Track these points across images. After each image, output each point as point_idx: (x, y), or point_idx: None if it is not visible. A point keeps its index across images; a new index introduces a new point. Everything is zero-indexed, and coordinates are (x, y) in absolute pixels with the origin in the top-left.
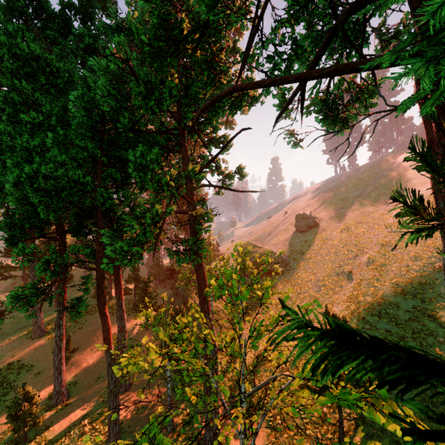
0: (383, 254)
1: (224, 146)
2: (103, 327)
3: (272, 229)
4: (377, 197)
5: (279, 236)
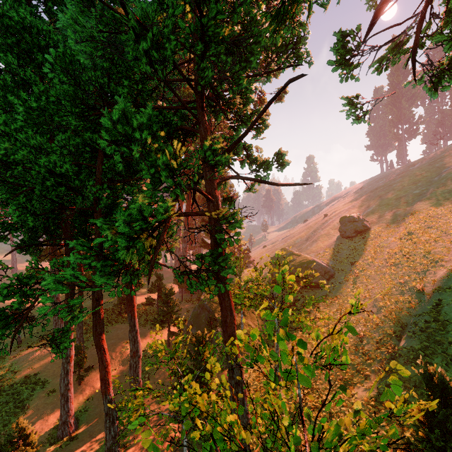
0: None
1: (260, 114)
2: (100, 365)
3: (309, 234)
4: (448, 194)
5: (320, 241)
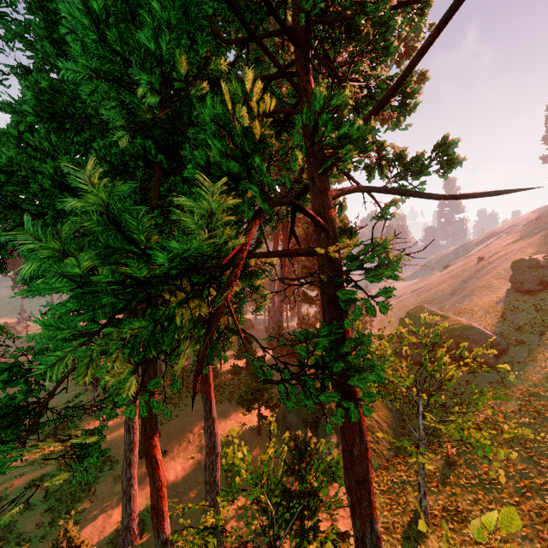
0: None
1: (432, 33)
2: (150, 485)
3: (456, 286)
4: None
5: (475, 297)
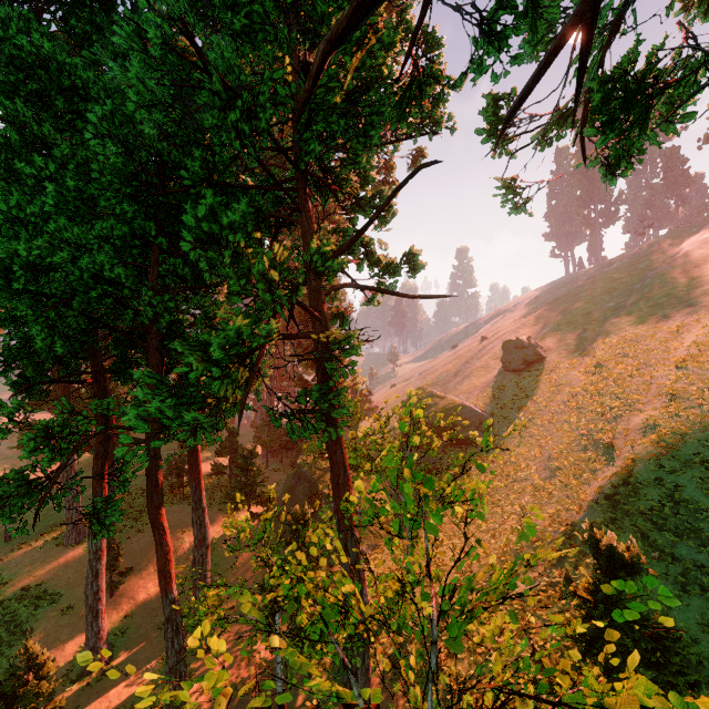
0: (674, 414)
1: (383, 204)
2: (158, 550)
3: (460, 366)
4: (652, 309)
5: (474, 377)
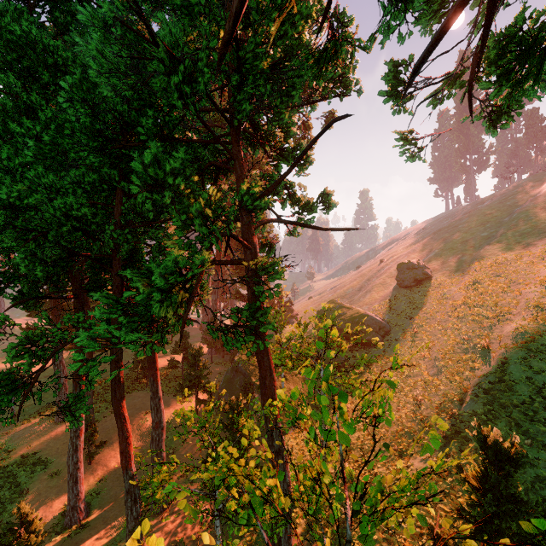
0: (540, 324)
1: (302, 153)
2: (120, 435)
3: (363, 283)
4: (519, 238)
5: (374, 292)
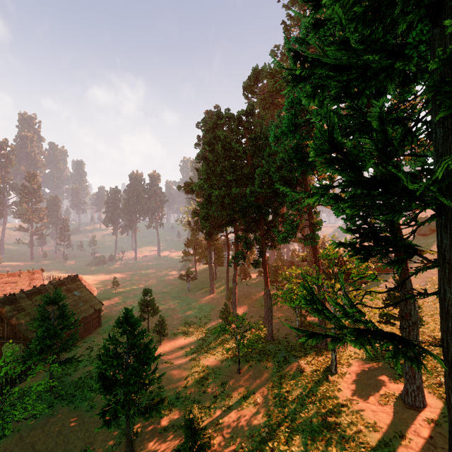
0: None
1: None
2: (265, 277)
3: None
4: None
5: None
